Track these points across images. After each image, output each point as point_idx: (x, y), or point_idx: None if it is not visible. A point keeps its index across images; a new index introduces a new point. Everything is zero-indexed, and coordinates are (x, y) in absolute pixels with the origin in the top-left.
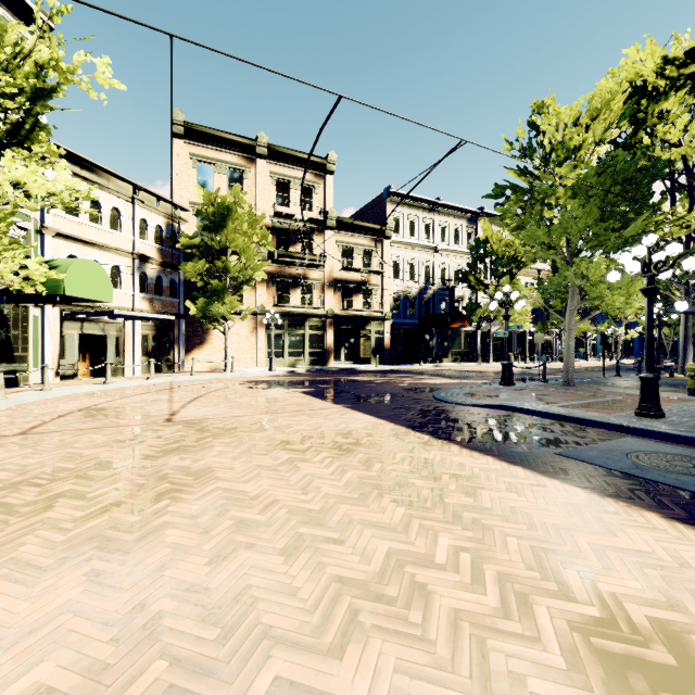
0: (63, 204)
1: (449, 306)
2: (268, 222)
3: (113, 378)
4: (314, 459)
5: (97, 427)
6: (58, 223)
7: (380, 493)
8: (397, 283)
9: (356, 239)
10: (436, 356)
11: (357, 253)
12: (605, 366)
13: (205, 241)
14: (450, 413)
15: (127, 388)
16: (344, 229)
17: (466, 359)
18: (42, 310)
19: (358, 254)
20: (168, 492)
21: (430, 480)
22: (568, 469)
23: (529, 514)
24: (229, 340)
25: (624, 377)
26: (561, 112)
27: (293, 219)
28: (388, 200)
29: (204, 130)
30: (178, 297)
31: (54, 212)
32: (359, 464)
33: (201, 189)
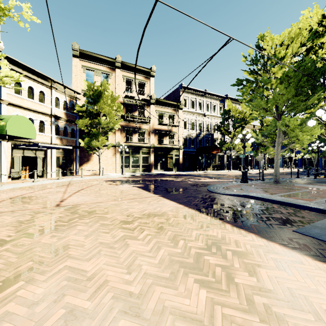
0: (3, 83)
1: (210, 143)
2: (121, 100)
3: (40, 179)
4: (139, 237)
5: (12, 210)
6: (9, 98)
7: (185, 272)
8: (186, 131)
9: (165, 109)
10: (204, 167)
11: (166, 116)
12: (287, 172)
13: (89, 109)
14: (218, 200)
15: (45, 184)
16: (159, 104)
17: (219, 169)
18: (1, 143)
19: (166, 117)
20: (27, 271)
21: (219, 257)
22: (309, 245)
23: (306, 297)
24: (101, 159)
25: (301, 178)
26: (275, 38)
27: (134, 99)
28: (181, 90)
29: (89, 54)
30: (75, 137)
31: (7, 92)
32: (169, 241)
33: (86, 82)
